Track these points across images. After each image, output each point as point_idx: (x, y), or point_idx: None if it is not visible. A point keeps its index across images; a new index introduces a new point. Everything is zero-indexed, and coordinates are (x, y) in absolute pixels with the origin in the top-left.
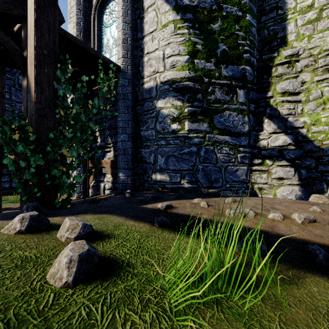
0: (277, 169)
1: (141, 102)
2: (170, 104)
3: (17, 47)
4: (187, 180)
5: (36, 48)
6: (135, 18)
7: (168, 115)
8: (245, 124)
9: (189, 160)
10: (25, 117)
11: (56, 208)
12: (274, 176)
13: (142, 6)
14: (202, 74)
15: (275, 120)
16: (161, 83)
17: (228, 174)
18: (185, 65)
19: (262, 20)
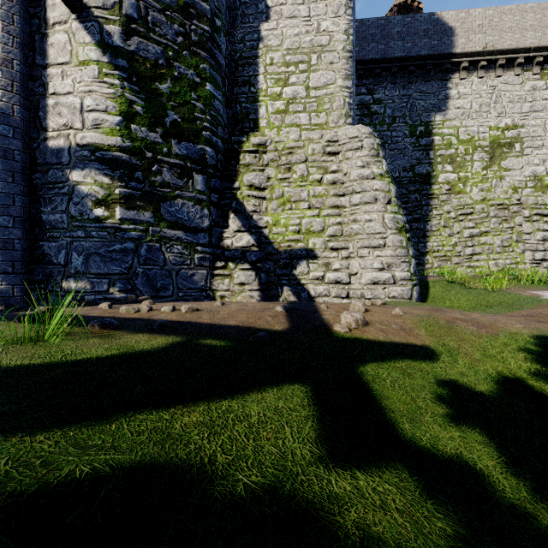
0: (240, 274)
1: (43, 168)
2: (93, 179)
3: None
4: (119, 287)
5: None
6: (31, 30)
7: (90, 195)
8: (205, 217)
9: (123, 260)
10: None
11: None
12: (236, 281)
13: (45, 17)
14: (144, 146)
15: (240, 216)
16: (77, 145)
17: (181, 279)
18: (117, 128)
19: (235, 91)
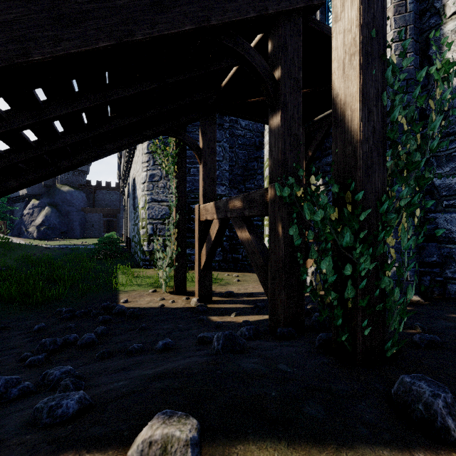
0: None
1: None
2: None
3: (268, 67)
4: None
5: (362, 28)
6: None
7: None
8: None
9: None
10: (318, 175)
11: (384, 357)
12: None
13: None
14: None
15: None
16: None
17: None
18: None
19: None
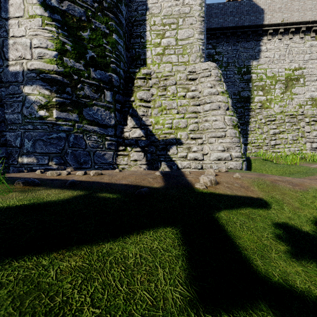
0: (134, 154)
1: (6, 84)
2: (38, 91)
3: None
4: (55, 162)
5: None
6: None
7: (36, 102)
8: (112, 118)
9: (58, 144)
10: None
11: None
12: (131, 159)
13: None
14: (72, 72)
15: (134, 118)
16: (28, 69)
17: (97, 157)
18: (54, 59)
19: (132, 42)
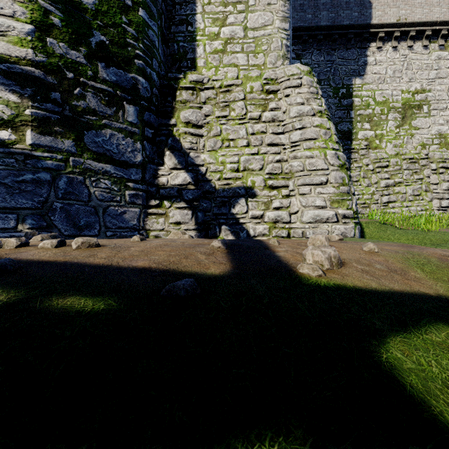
0: (175, 212)
1: None
2: None
3: None
4: (30, 224)
5: None
6: None
7: None
8: (138, 152)
9: (35, 192)
10: None
11: None
12: (171, 220)
13: None
14: (62, 65)
15: (176, 153)
16: None
17: (110, 217)
18: (27, 38)
19: (172, 30)
